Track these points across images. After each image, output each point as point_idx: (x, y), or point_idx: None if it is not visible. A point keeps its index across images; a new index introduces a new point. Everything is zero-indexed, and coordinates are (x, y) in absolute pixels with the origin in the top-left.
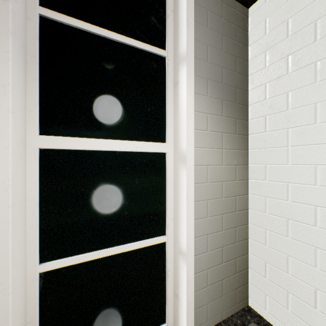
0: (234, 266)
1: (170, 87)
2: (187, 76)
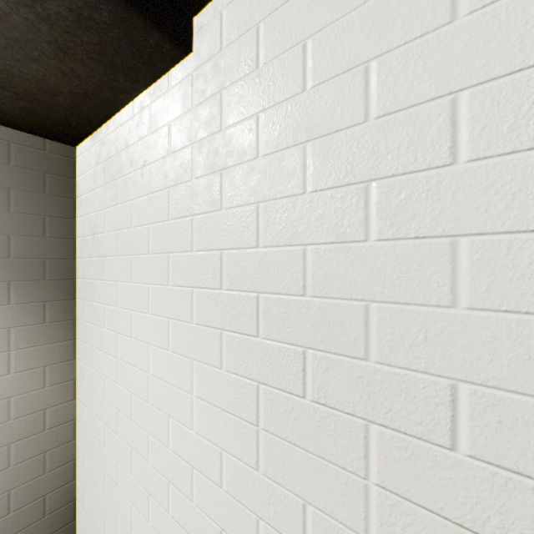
0: (40, 507)
1: None
2: None
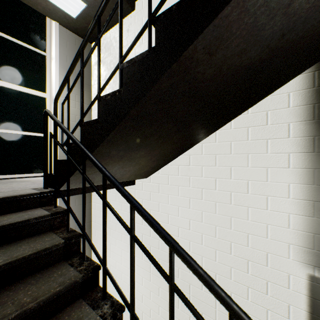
0: None
1: (48, 70)
2: (55, 66)
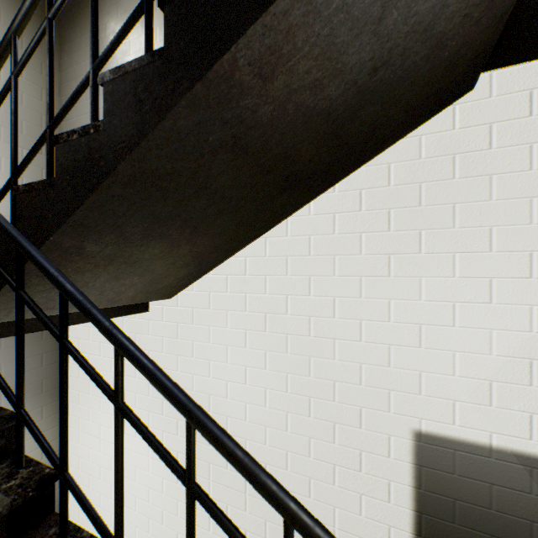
0: None
1: None
2: None
